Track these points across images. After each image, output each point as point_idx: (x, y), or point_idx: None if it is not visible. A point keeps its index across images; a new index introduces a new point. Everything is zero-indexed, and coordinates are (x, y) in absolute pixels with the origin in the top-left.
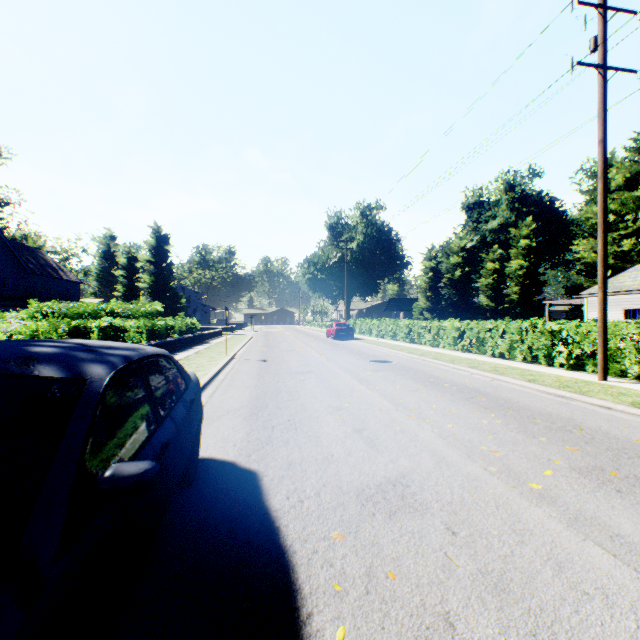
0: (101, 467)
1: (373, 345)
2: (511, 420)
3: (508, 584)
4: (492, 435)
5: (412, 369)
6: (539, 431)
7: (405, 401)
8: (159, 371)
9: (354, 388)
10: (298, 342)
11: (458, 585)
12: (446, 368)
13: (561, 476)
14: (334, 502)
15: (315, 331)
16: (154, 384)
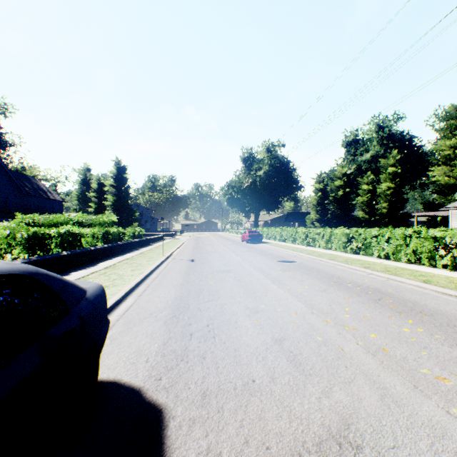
0: None
1: (278, 247)
2: (433, 328)
3: None
4: (424, 350)
5: (314, 269)
6: None
7: (317, 303)
8: None
9: (268, 287)
10: (220, 245)
11: None
12: (343, 268)
13: None
14: None
15: (233, 236)
16: None
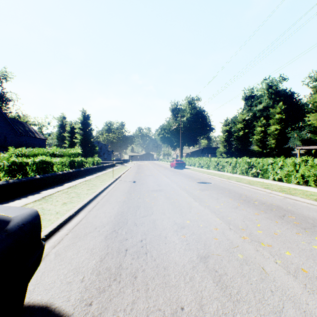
0: None
1: (197, 172)
2: None
3: None
4: None
5: (226, 189)
6: None
7: (232, 219)
8: None
9: (191, 204)
10: (155, 170)
11: None
12: (247, 188)
13: None
14: None
15: (164, 164)
16: None
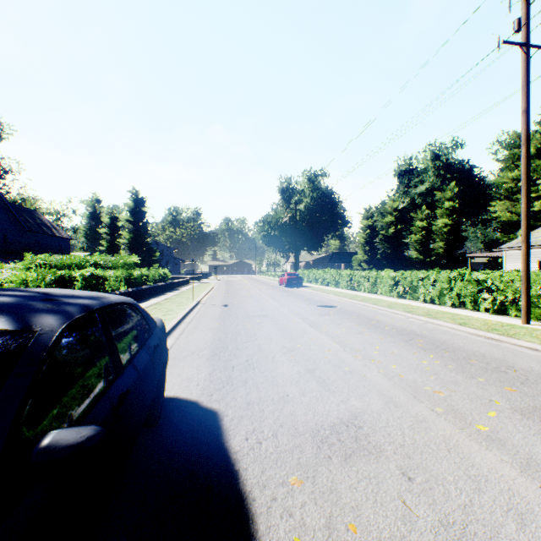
0: (42, 431)
1: (319, 292)
2: (449, 361)
3: (472, 539)
4: (433, 375)
5: (355, 313)
6: (476, 372)
7: (351, 342)
8: (122, 319)
9: (305, 330)
10: (255, 289)
11: (421, 540)
12: (384, 312)
13: (505, 417)
14: (291, 444)
15: (269, 280)
16: (116, 332)
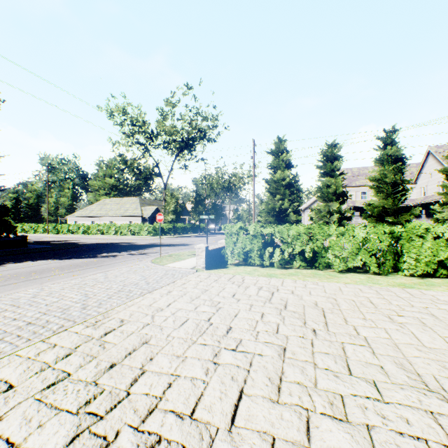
0: None
1: None
2: None
3: None
4: None
5: None
6: None
7: None
8: None
9: None
10: None
11: None
12: None
13: None
14: None
15: None
16: None
